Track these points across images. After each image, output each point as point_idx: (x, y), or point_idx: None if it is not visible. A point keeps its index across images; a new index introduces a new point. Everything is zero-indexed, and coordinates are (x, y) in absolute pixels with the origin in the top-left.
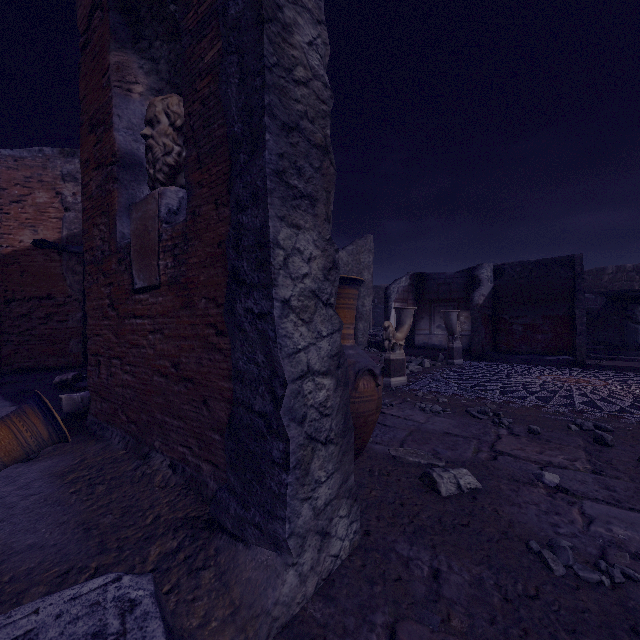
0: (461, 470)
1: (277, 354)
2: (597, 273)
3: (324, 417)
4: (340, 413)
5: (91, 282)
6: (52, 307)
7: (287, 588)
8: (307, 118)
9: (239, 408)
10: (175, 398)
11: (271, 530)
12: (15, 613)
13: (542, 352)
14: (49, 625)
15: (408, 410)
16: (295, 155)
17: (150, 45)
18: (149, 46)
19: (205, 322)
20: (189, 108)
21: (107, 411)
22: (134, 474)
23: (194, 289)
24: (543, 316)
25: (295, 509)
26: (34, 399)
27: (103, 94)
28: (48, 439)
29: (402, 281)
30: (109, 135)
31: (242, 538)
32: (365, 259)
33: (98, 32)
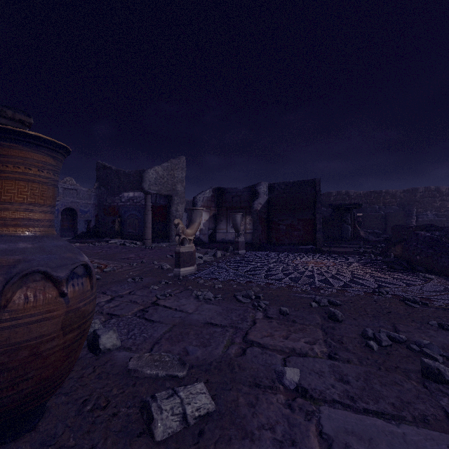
0: (195, 387)
1: None
2: (328, 195)
3: None
4: None
5: None
6: None
7: None
8: None
9: None
10: None
11: None
12: None
13: (297, 243)
14: None
15: (184, 299)
16: None
17: None
18: None
19: None
20: None
21: None
22: None
23: None
24: (298, 219)
25: None
26: None
27: None
28: None
29: (206, 193)
30: None
31: None
32: (179, 175)
33: None
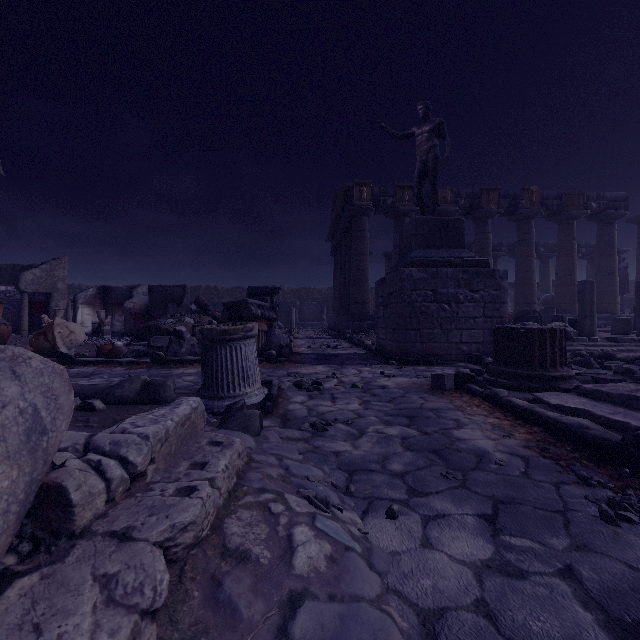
0: None
1: None
2: None
3: None
4: None
5: None
6: None
7: None
8: None
9: None
10: None
11: None
12: None
13: None
14: None
15: None
16: None
17: None
18: None
19: None
20: None
21: None
22: None
23: None
24: None
25: None
26: None
27: None
28: None
29: (90, 291)
30: None
31: None
32: (60, 274)
33: None
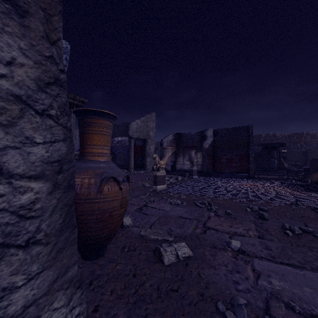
0: (181, 244)
1: None
2: (258, 137)
3: (27, 219)
4: (58, 213)
5: None
6: None
7: None
8: None
9: None
10: None
11: None
12: None
13: (235, 172)
14: None
15: (162, 204)
16: None
17: None
18: None
19: None
20: None
21: None
22: None
23: None
24: (235, 154)
25: None
26: None
27: None
28: None
29: (169, 137)
30: None
31: None
32: (151, 125)
33: None
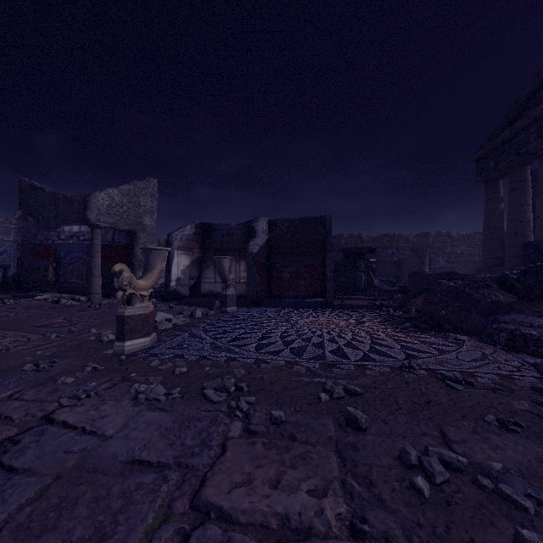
0: None
1: None
2: (339, 238)
3: None
4: None
5: None
6: None
7: None
8: None
9: None
10: None
11: None
12: None
13: (304, 295)
14: None
15: (110, 403)
16: None
17: None
18: None
19: None
20: None
21: None
22: None
23: None
24: (305, 265)
25: None
26: None
27: None
28: None
29: (187, 229)
30: None
31: None
32: (147, 203)
33: None
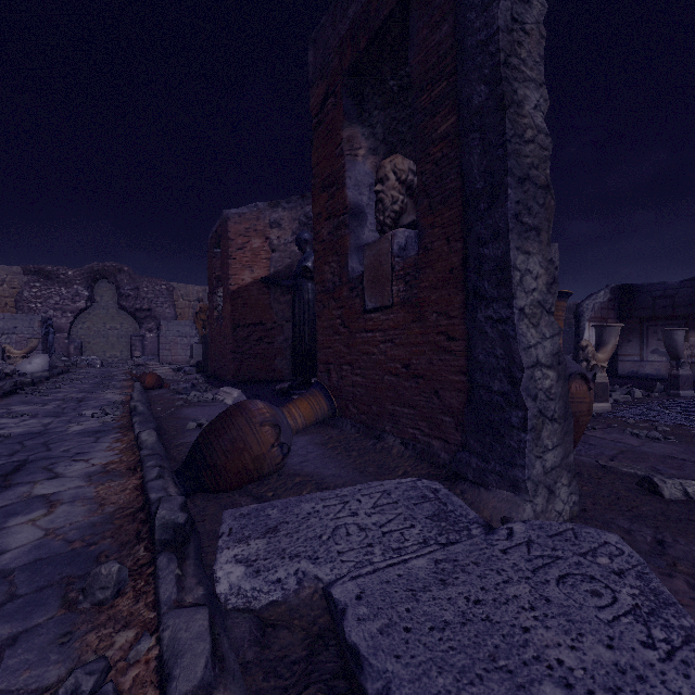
0: (689, 481)
1: (516, 347)
2: None
3: (549, 400)
4: (561, 401)
5: (321, 307)
6: (263, 331)
7: (526, 516)
8: (533, 167)
9: (479, 390)
10: (406, 392)
11: (511, 475)
12: (371, 484)
13: None
14: (393, 490)
15: (615, 434)
16: (526, 199)
17: (369, 115)
18: (368, 116)
19: (436, 331)
20: (421, 168)
21: (337, 406)
22: (375, 447)
23: (425, 306)
24: None
25: (531, 461)
26: (317, 385)
27: (336, 162)
28: (327, 413)
29: (599, 296)
30: (341, 193)
31: (483, 484)
32: None
33: (331, 115)
